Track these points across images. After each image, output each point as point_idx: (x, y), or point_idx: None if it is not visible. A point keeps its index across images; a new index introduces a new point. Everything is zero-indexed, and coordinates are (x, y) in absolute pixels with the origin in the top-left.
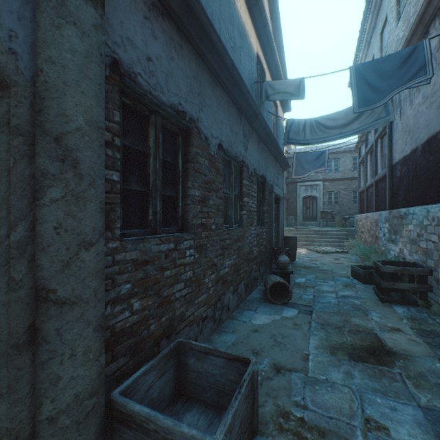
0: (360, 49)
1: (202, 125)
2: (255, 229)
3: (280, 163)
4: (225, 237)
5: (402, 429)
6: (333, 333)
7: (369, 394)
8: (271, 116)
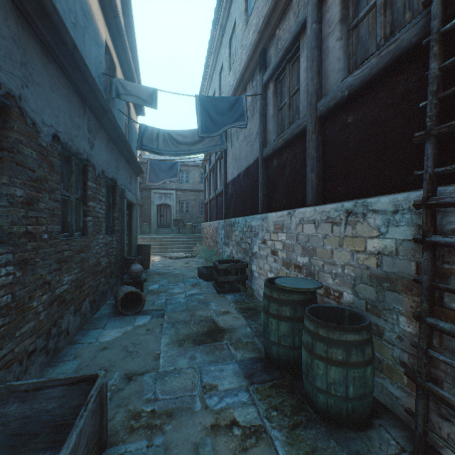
0: (206, 80)
1: (28, 106)
2: (104, 238)
3: (133, 167)
4: (63, 248)
5: (226, 381)
6: (182, 328)
7: (207, 367)
8: (124, 116)
